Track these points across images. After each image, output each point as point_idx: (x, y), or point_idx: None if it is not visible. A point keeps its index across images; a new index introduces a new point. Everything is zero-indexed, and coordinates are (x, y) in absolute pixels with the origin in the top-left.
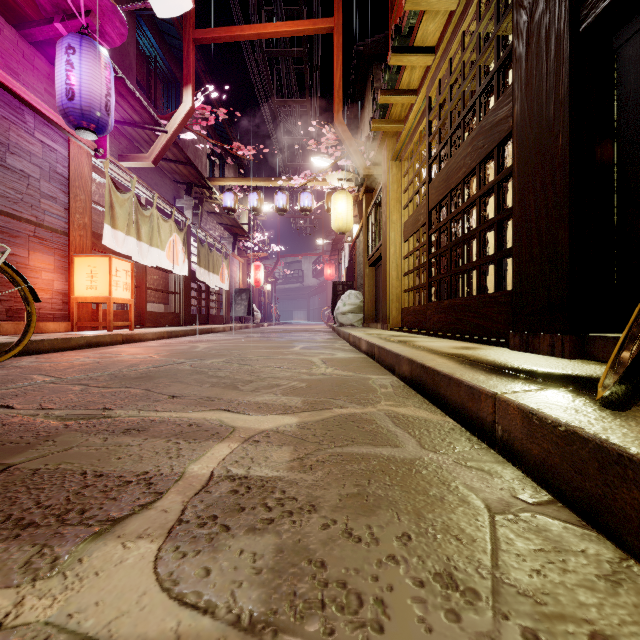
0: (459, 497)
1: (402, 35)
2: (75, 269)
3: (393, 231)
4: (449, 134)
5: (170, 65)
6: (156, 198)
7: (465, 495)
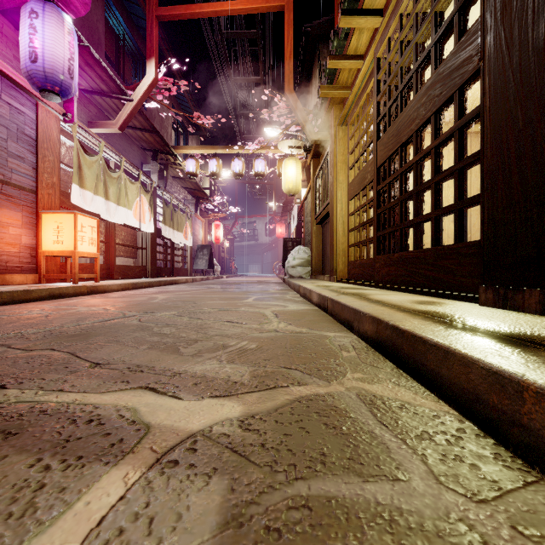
0: None
1: None
2: (42, 225)
3: (340, 190)
4: (400, 89)
5: (137, 44)
6: (123, 162)
7: None
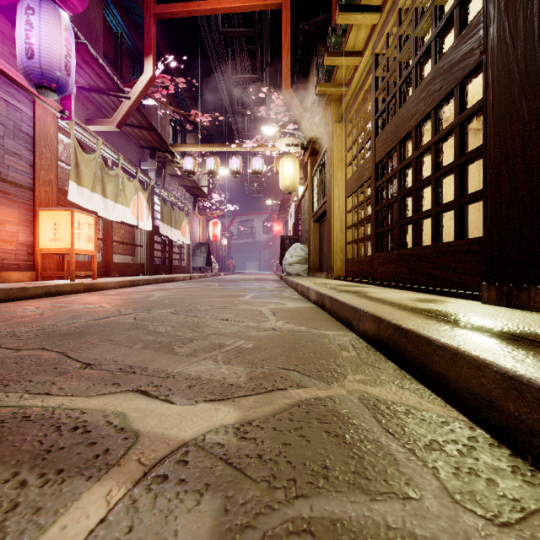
0: None
1: None
2: (39, 222)
3: (337, 188)
4: (398, 84)
5: (135, 42)
6: (121, 159)
7: None
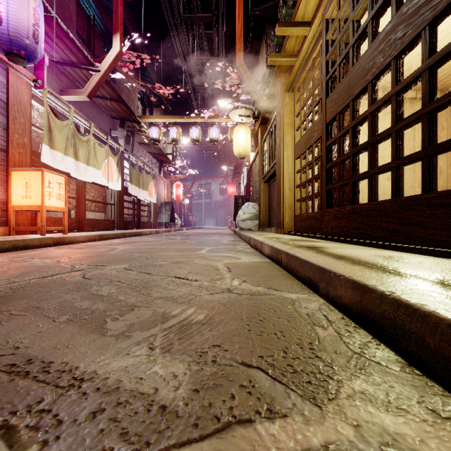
0: None
1: None
2: (12, 181)
3: (286, 151)
4: (352, 42)
5: (107, 24)
6: (92, 127)
7: None
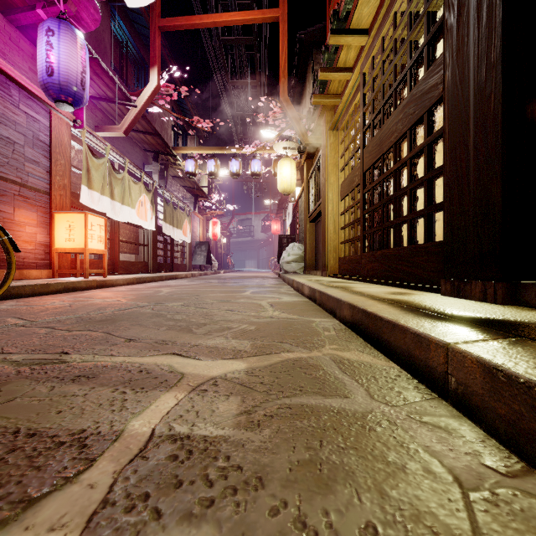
0: (422, 465)
1: (340, 19)
2: (55, 224)
3: (331, 191)
4: (382, 104)
5: (140, 50)
6: (127, 163)
7: (429, 462)
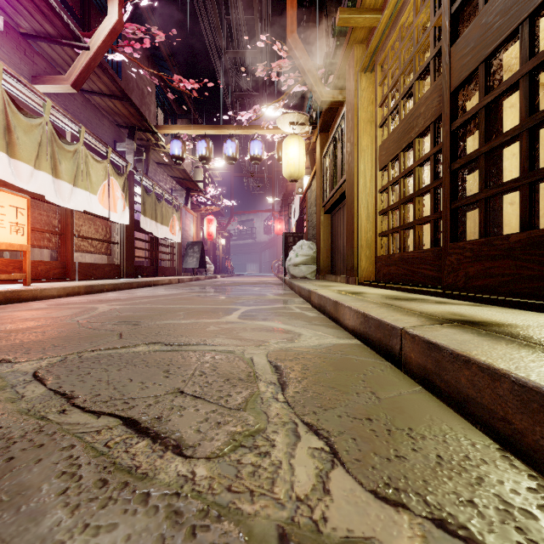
0: None
1: None
2: None
3: (362, 160)
4: None
5: None
6: (83, 133)
7: None
